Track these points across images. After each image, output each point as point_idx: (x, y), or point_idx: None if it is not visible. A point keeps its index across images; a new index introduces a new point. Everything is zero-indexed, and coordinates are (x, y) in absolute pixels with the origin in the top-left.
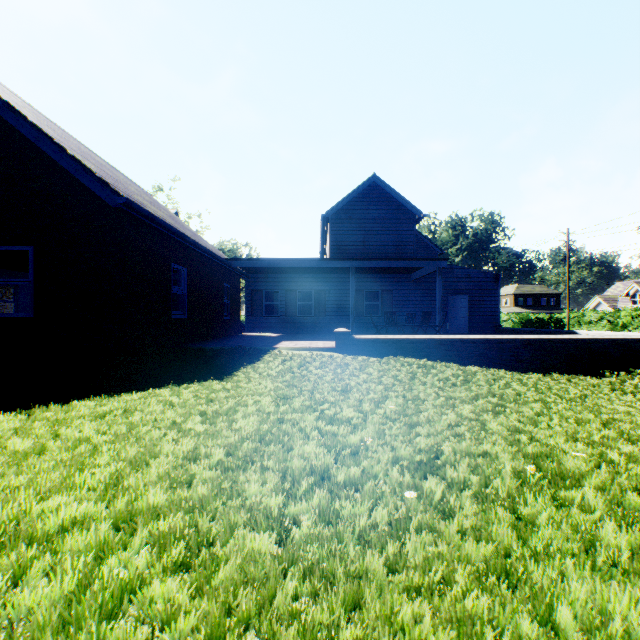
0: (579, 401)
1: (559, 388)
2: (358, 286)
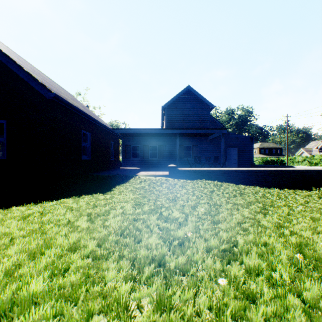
0: (306, 205)
1: (291, 197)
2: (180, 143)
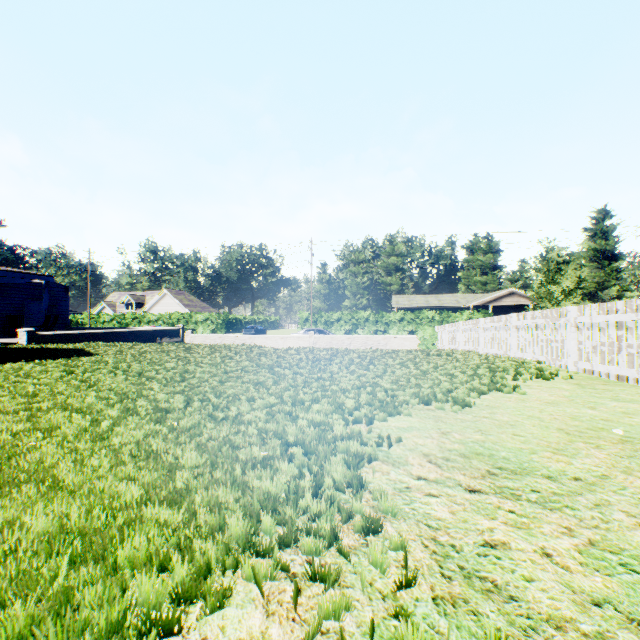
0: None
1: None
2: None
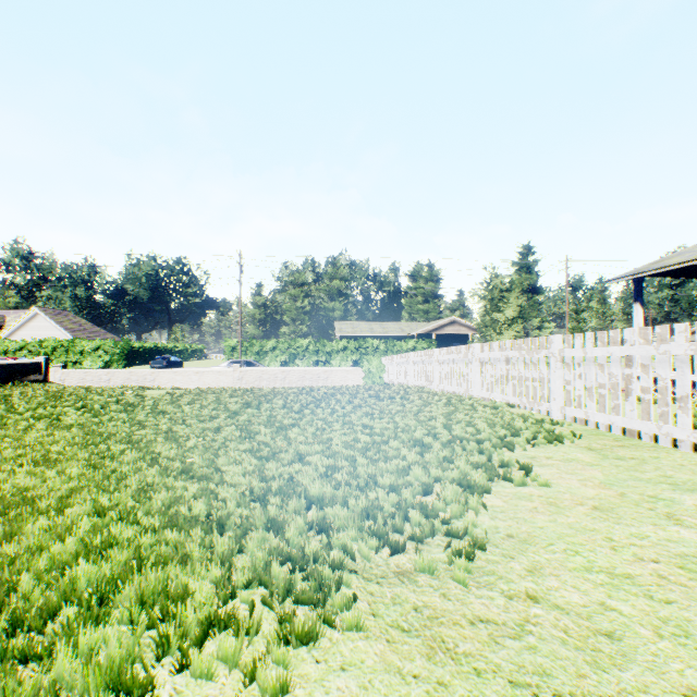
0: None
1: None
2: None
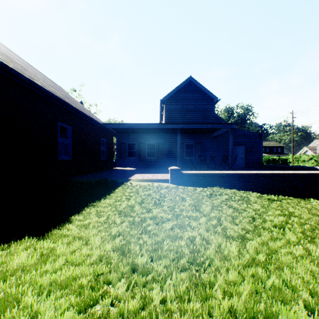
0: None
1: None
2: (181, 140)
